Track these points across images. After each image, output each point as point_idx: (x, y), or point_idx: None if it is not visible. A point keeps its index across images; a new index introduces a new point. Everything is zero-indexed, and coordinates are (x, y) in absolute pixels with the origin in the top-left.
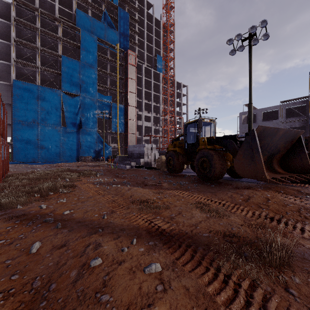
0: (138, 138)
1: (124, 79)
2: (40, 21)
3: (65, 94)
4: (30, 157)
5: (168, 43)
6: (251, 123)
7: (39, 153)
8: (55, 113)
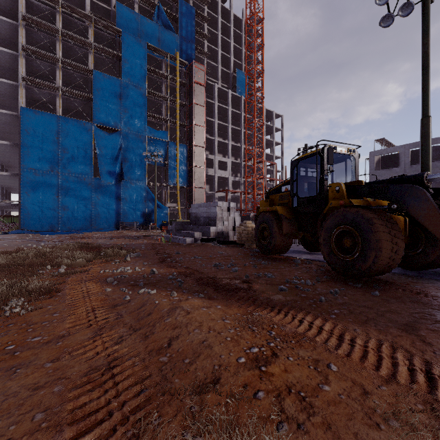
0: (209, 194)
1: (187, 106)
2: (62, 21)
3: (98, 129)
4: (47, 223)
5: (254, 48)
6: (429, 157)
7: (60, 217)
8: (84, 156)
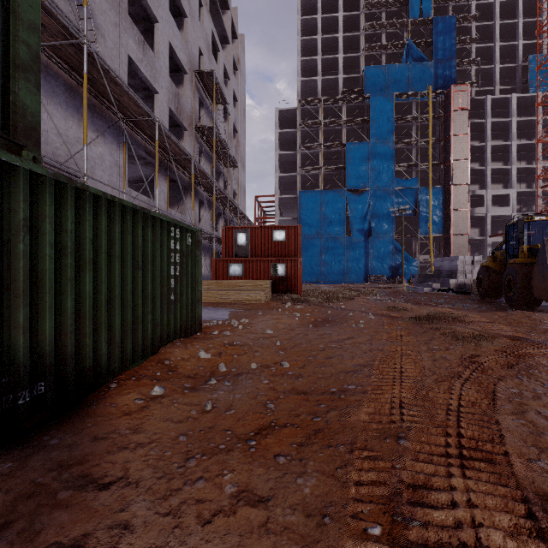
0: (478, 241)
1: (443, 141)
2: (323, 111)
3: (349, 193)
4: (314, 276)
5: None
6: None
7: (322, 271)
8: (339, 220)
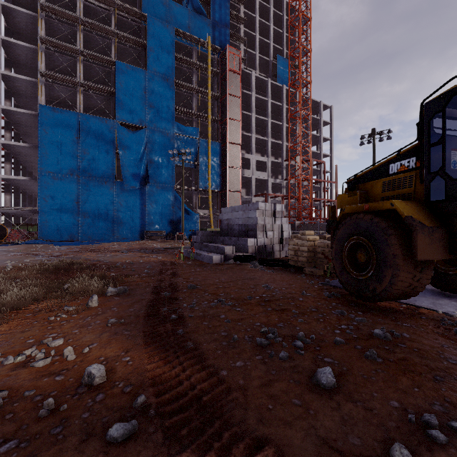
0: (245, 200)
1: (220, 99)
2: (84, 10)
3: (121, 126)
4: (66, 232)
5: (300, 21)
6: None
7: (79, 225)
8: (106, 158)
